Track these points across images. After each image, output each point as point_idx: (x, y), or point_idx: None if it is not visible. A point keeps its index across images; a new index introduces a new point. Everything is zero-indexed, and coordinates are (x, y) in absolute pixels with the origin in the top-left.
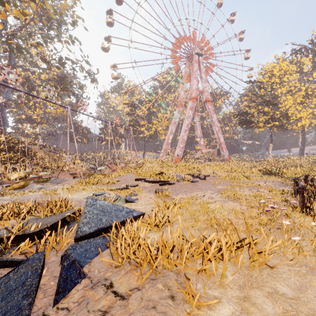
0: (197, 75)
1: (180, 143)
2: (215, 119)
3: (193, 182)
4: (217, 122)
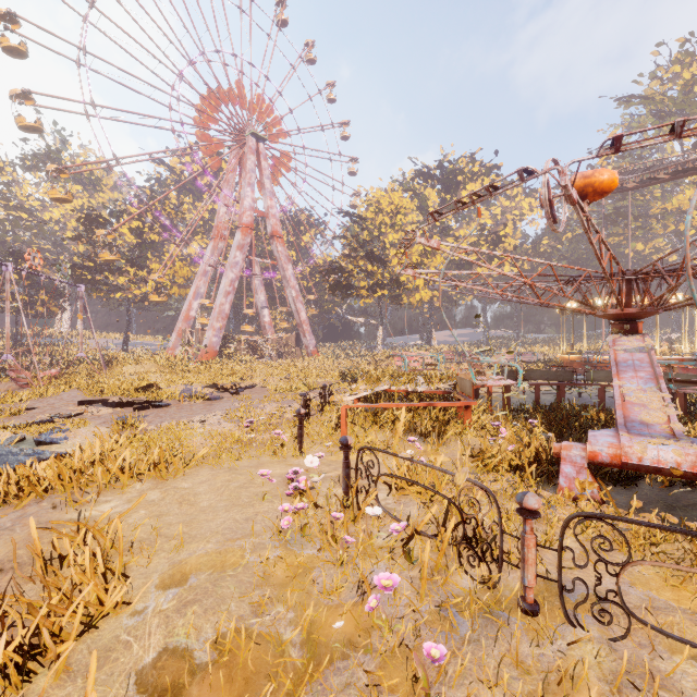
0: (254, 179)
1: (216, 319)
2: (291, 274)
3: (212, 400)
4: (295, 281)
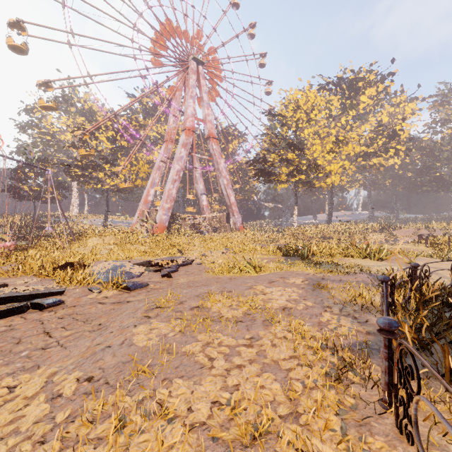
0: (194, 93)
1: (165, 201)
2: (223, 167)
3: (130, 290)
4: (226, 172)
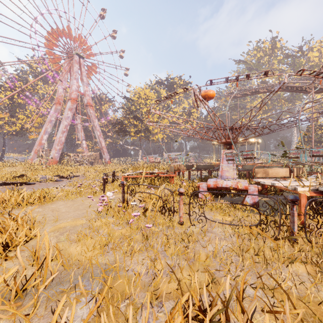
0: (77, 76)
1: (57, 145)
2: (97, 124)
3: (57, 181)
4: (99, 127)
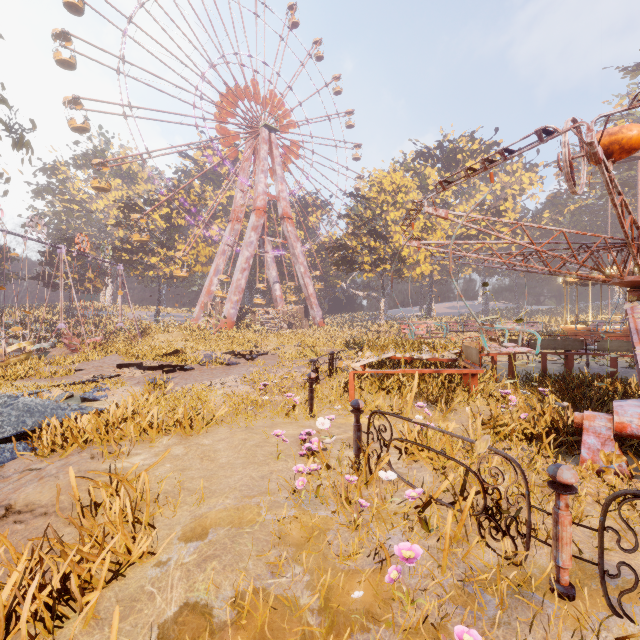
0: (266, 166)
1: (233, 293)
2: (299, 252)
3: (229, 365)
4: (303, 258)
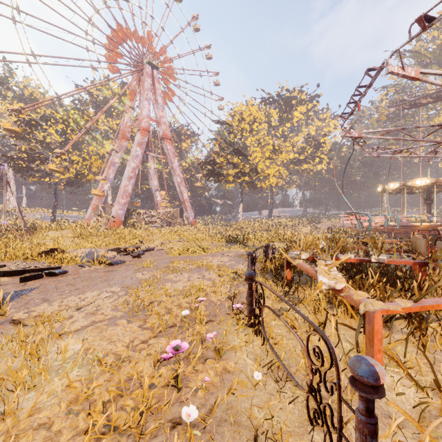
0: (150, 95)
1: (121, 197)
2: (176, 166)
3: (113, 265)
4: (179, 170)
